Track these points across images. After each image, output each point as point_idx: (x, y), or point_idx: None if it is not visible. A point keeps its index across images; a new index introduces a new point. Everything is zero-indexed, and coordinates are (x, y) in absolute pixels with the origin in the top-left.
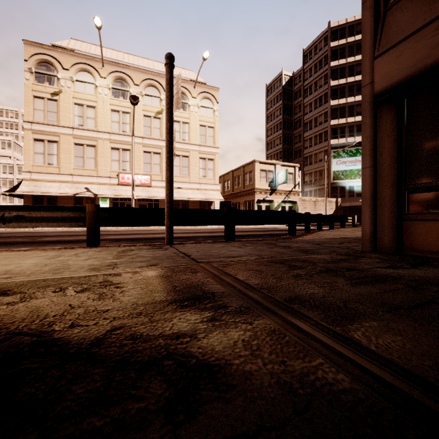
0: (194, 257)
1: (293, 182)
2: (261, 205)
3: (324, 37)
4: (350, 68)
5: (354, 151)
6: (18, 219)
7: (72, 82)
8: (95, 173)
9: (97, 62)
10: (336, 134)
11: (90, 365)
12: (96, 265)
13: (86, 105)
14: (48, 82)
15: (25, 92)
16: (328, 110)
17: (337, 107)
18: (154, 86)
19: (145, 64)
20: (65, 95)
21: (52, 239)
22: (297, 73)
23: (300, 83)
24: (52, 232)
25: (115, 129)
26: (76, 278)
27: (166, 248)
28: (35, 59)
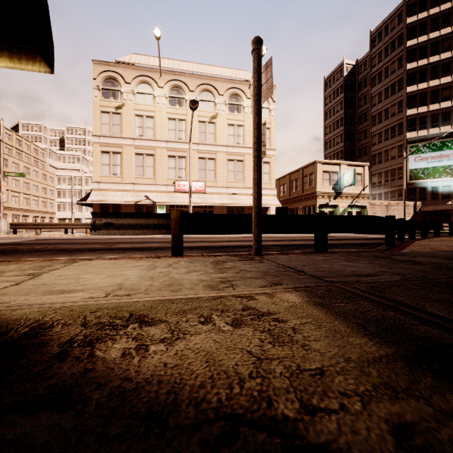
0: (312, 274)
1: (361, 184)
2: (324, 210)
3: (398, 13)
4: (434, 46)
5: (438, 144)
6: (107, 227)
7: (133, 95)
8: (153, 181)
9: (155, 72)
10: (414, 125)
11: None
12: (206, 280)
13: (146, 116)
14: (113, 97)
15: (94, 108)
16: (403, 98)
17: (416, 93)
18: (209, 91)
19: (199, 70)
20: (127, 108)
21: (126, 246)
22: (362, 60)
23: (365, 71)
24: (120, 239)
25: (172, 137)
26: (204, 300)
27: (259, 260)
28: (102, 76)
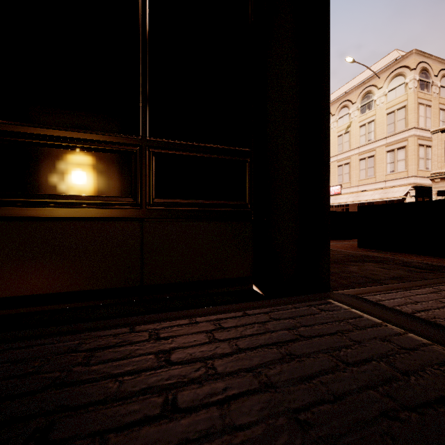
0: None
1: None
2: None
3: None
4: None
5: None
6: None
7: None
8: None
9: None
10: None
11: None
12: None
13: None
14: None
15: None
16: None
17: None
18: (345, 106)
19: (343, 91)
20: None
21: None
22: None
23: None
24: None
25: None
26: None
27: None
28: None
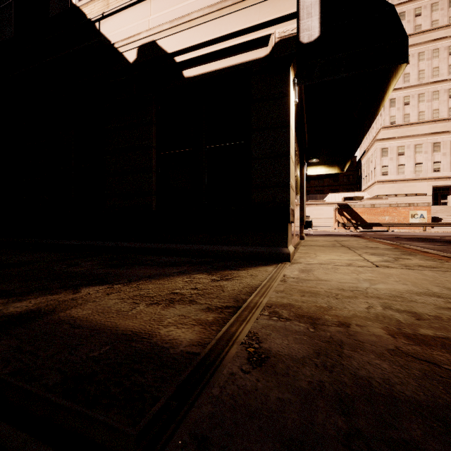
0: None
1: None
2: None
3: None
4: None
5: None
6: None
7: None
8: None
9: None
10: None
11: (64, 287)
12: (327, 310)
13: None
14: None
15: None
16: None
17: None
18: None
19: None
20: None
21: None
22: None
23: None
24: None
25: None
26: (239, 295)
27: None
28: None
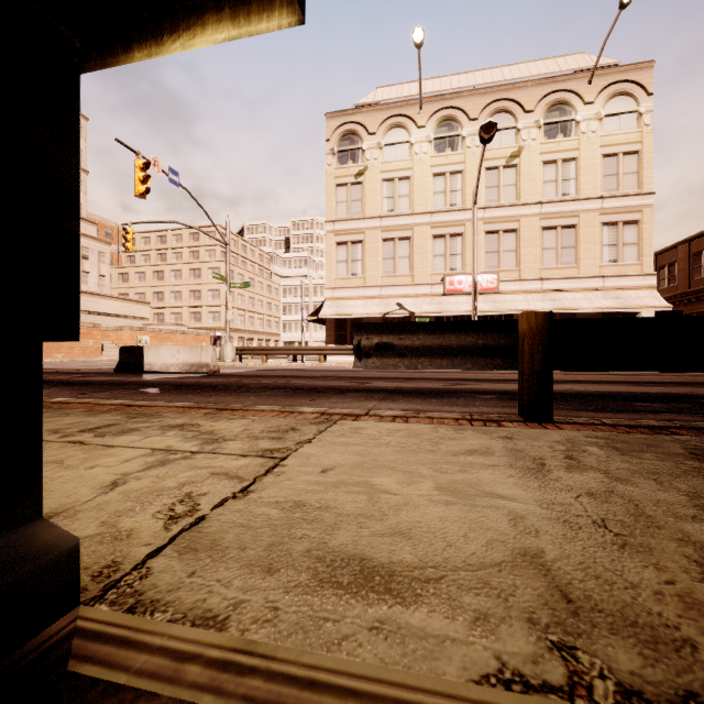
0: None
1: None
2: None
3: None
4: None
5: None
6: (380, 351)
7: (379, 150)
8: (409, 280)
9: (412, 106)
10: None
11: None
12: None
13: (398, 179)
14: (351, 161)
15: (327, 182)
16: None
17: None
18: (505, 111)
19: (486, 79)
20: (371, 172)
21: (386, 385)
22: None
23: None
24: (368, 372)
25: (439, 205)
26: None
27: None
28: (337, 134)
